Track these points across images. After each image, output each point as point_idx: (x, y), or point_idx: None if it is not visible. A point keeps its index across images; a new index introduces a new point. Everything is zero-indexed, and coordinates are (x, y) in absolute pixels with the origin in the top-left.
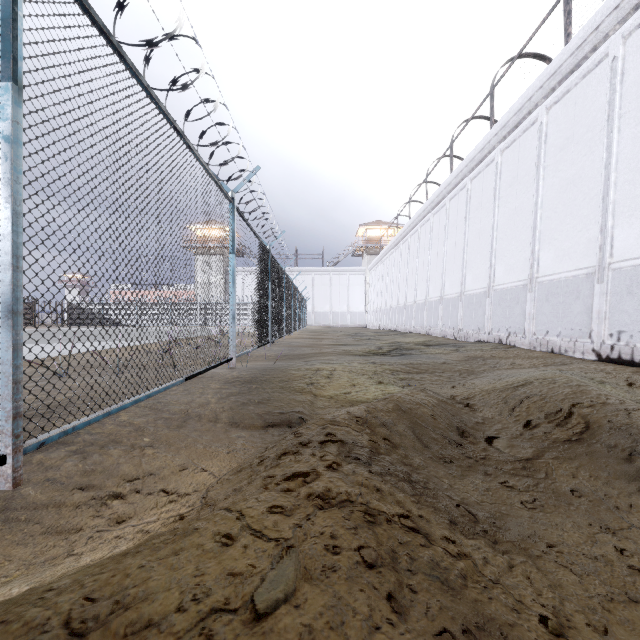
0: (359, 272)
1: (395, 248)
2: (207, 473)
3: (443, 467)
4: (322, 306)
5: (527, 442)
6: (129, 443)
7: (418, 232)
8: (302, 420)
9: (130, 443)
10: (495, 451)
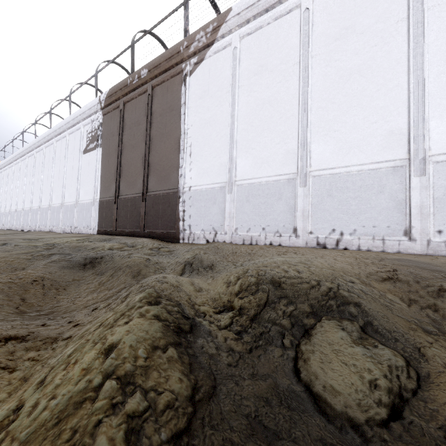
0: None
1: None
2: None
3: None
4: None
5: None
6: None
7: None
8: None
9: None
10: None
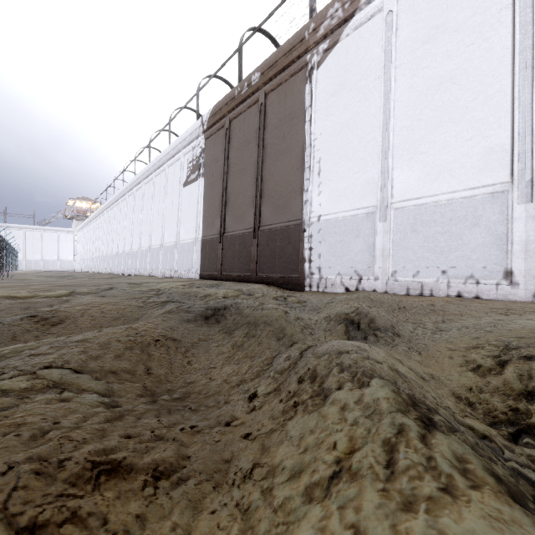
0: (69, 232)
1: (90, 224)
2: None
3: None
4: (33, 255)
5: None
6: None
7: (98, 220)
8: None
9: None
10: None
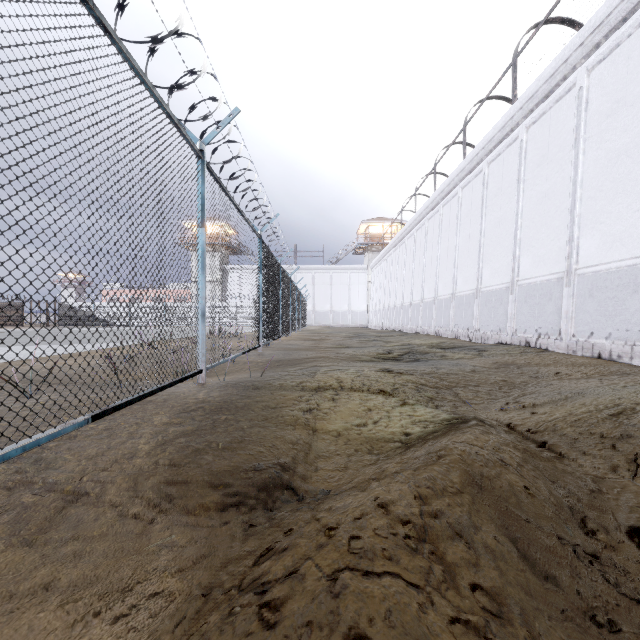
0: (360, 270)
1: (399, 244)
2: None
3: None
4: (322, 305)
5: None
6: None
7: (425, 225)
8: (292, 490)
9: None
10: None
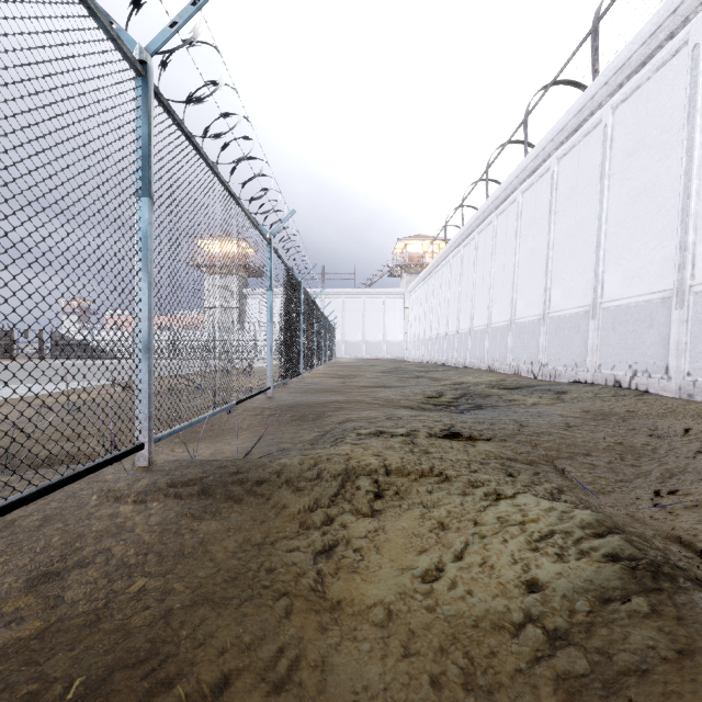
0: (397, 295)
1: (443, 264)
2: None
3: None
4: (353, 335)
5: None
6: None
7: (475, 240)
8: None
9: None
10: None
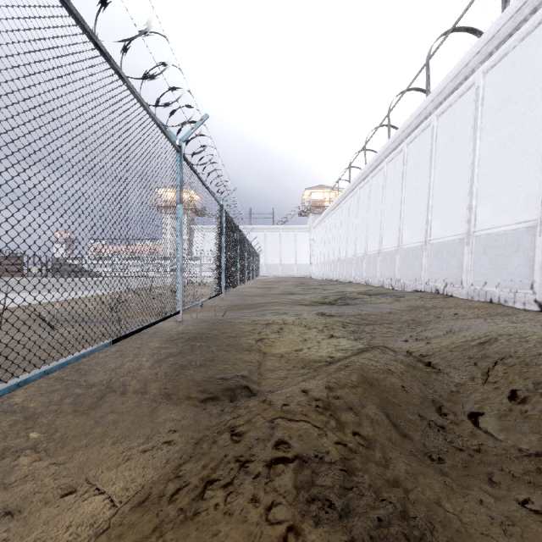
0: (305, 230)
1: (336, 208)
2: (102, 498)
3: (433, 472)
4: (273, 259)
5: (523, 424)
6: (1, 446)
7: (357, 193)
8: (248, 390)
9: (2, 446)
10: (487, 437)
